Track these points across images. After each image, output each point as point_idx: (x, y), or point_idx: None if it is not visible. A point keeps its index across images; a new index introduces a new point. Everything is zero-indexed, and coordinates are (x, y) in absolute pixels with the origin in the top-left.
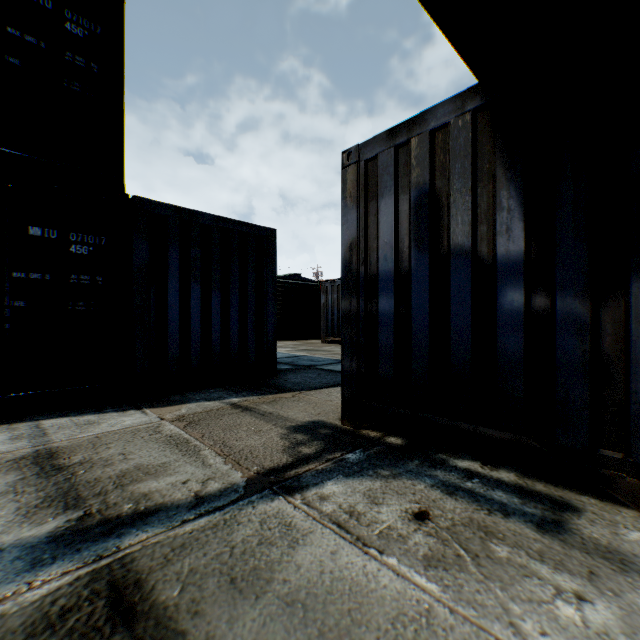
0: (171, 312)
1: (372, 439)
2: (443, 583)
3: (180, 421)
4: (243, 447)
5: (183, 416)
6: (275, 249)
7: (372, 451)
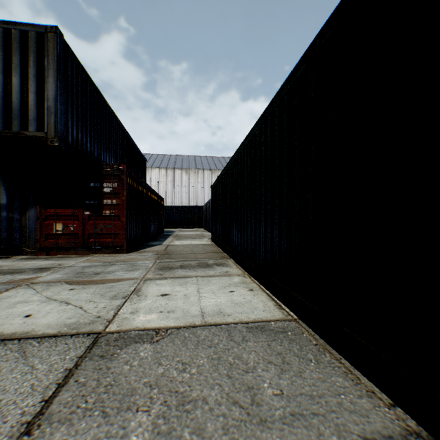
0: None
1: None
2: None
3: None
4: None
5: None
6: None
7: None
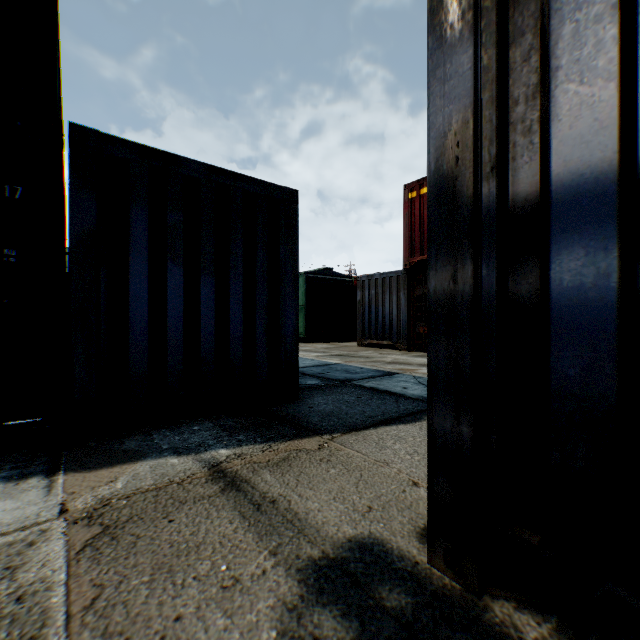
0: (135, 307)
1: None
2: None
3: (89, 522)
4: None
5: (107, 502)
6: (296, 218)
7: None
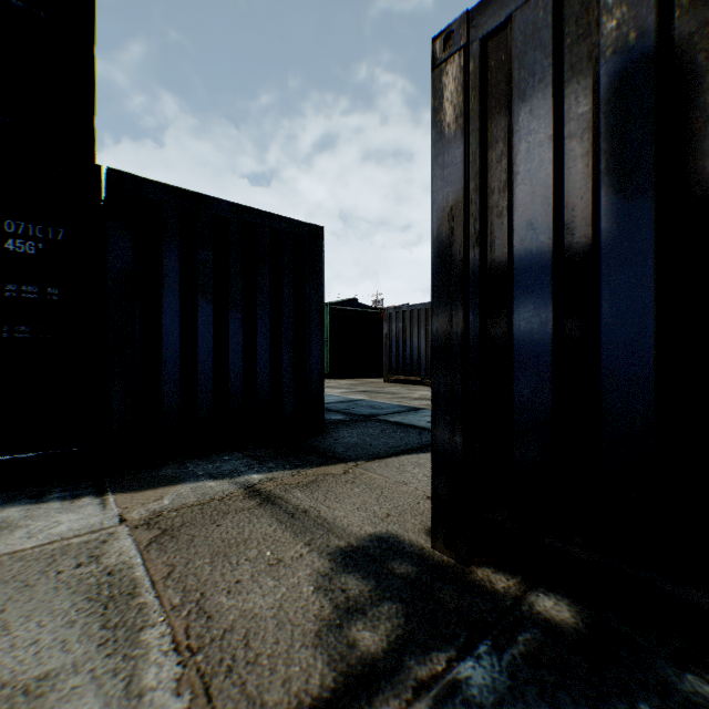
0: (167, 342)
1: (503, 600)
2: None
3: (149, 527)
4: (235, 618)
5: (160, 514)
6: (321, 254)
7: (516, 650)
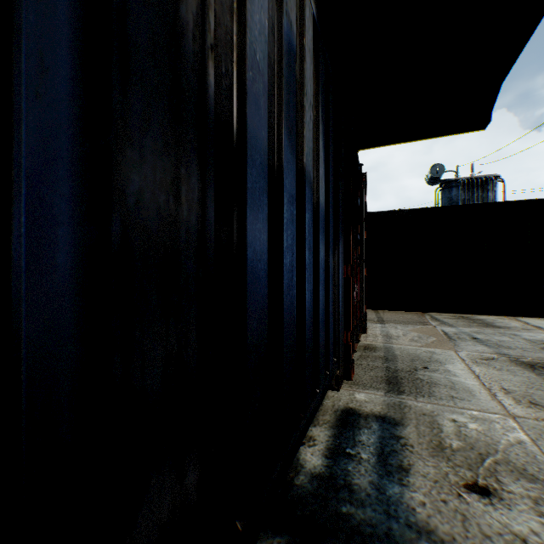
0: None
1: None
2: (540, 469)
3: None
4: None
5: None
6: None
7: None
